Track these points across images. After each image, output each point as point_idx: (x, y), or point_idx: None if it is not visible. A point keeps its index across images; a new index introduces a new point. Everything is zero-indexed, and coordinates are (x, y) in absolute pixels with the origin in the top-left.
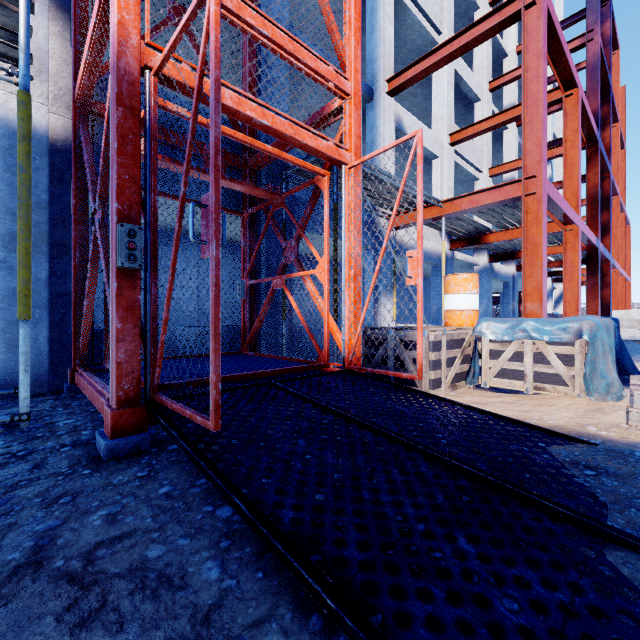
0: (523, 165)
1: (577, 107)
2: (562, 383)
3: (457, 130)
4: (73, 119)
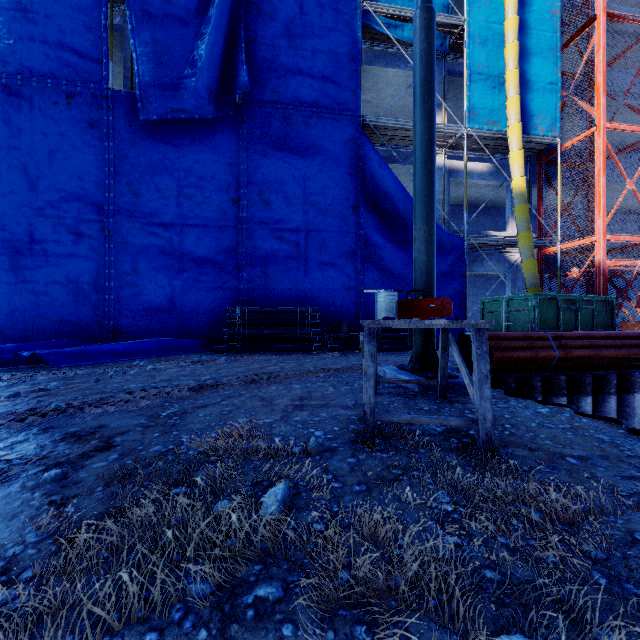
0: None
1: None
2: None
3: None
4: (539, 259)
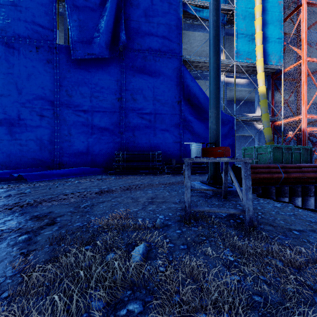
0: None
1: None
2: None
3: None
4: (272, 127)
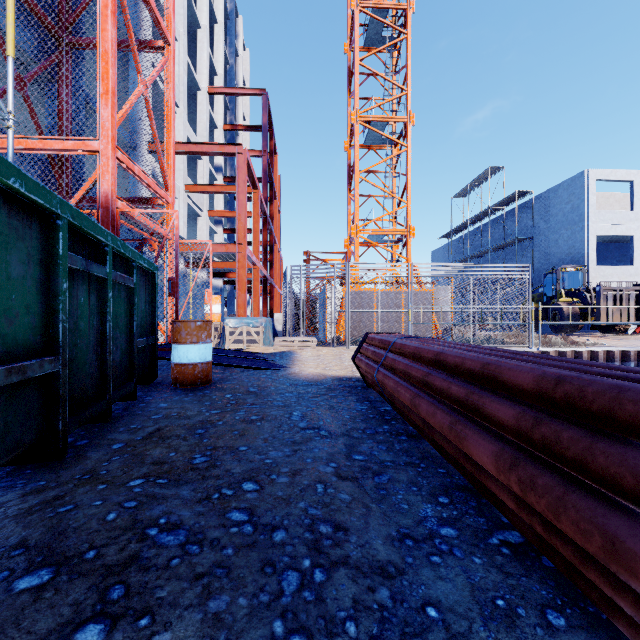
0: (237, 236)
1: (259, 201)
2: (256, 343)
3: (191, 184)
4: None
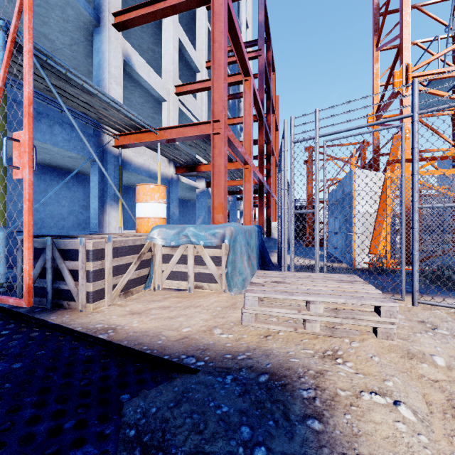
0: (212, 111)
1: (251, 89)
2: (215, 281)
3: (180, 84)
4: None
